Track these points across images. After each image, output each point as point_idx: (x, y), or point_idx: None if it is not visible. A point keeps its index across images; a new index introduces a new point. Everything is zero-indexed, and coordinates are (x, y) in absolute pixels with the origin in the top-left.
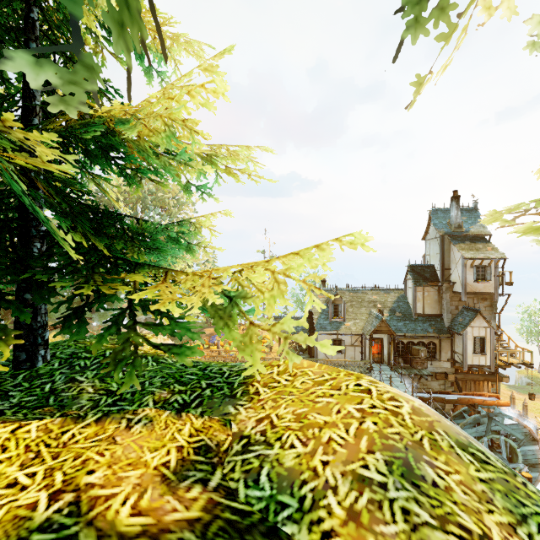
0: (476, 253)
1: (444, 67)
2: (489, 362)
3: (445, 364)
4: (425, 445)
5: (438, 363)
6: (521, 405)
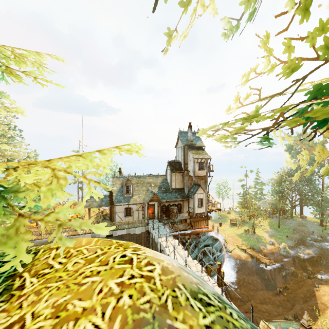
0: (199, 155)
1: (184, 36)
2: (204, 210)
3: (185, 214)
4: (169, 305)
5: (182, 214)
6: (216, 229)
